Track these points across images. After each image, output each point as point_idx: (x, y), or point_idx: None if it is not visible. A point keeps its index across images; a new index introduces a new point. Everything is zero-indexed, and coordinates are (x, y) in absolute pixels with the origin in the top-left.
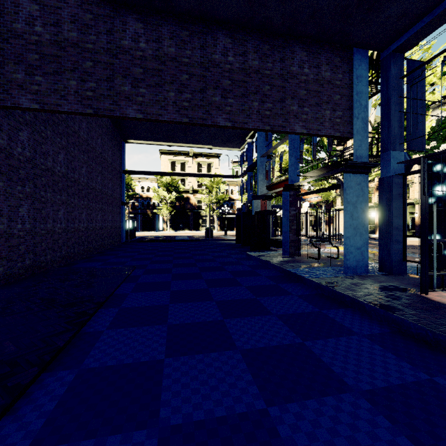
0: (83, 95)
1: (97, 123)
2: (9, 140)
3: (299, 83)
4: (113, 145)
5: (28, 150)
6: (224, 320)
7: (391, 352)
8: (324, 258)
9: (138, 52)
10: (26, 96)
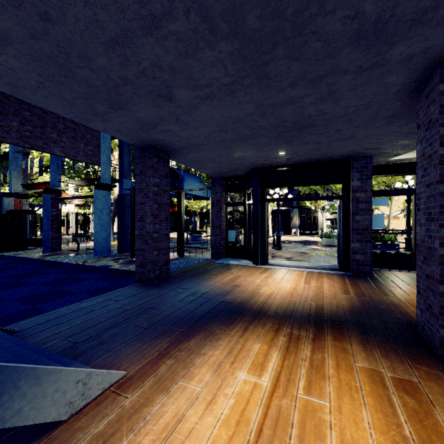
0: None
1: None
2: None
3: (58, 118)
4: None
5: None
6: None
7: (103, 281)
8: (84, 250)
9: None
10: None
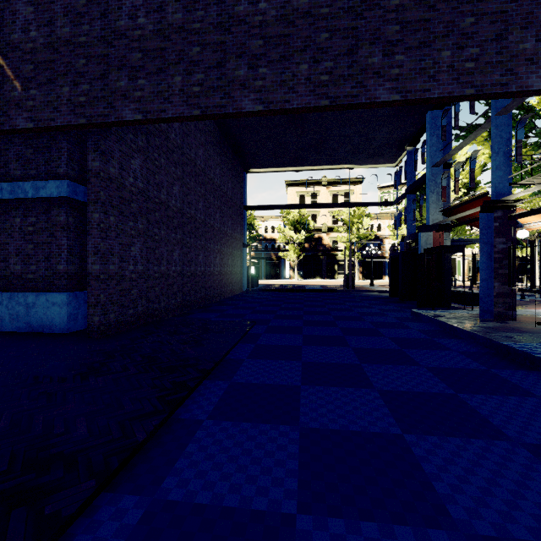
0: (190, 93)
1: (215, 150)
2: (120, 169)
3: None
4: (233, 176)
5: (141, 181)
6: (405, 435)
7: None
8: None
9: (256, 17)
10: (129, 106)
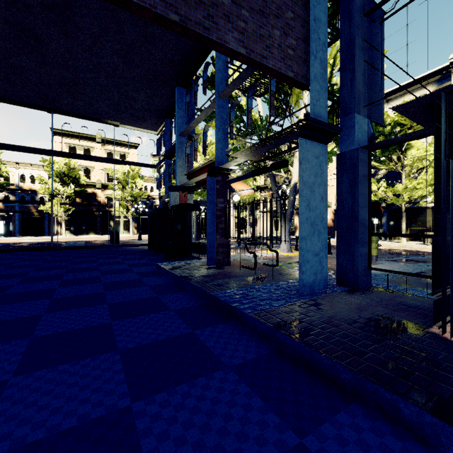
0: None
1: None
2: None
3: None
4: None
5: None
6: None
7: None
8: (260, 266)
9: None
10: None
